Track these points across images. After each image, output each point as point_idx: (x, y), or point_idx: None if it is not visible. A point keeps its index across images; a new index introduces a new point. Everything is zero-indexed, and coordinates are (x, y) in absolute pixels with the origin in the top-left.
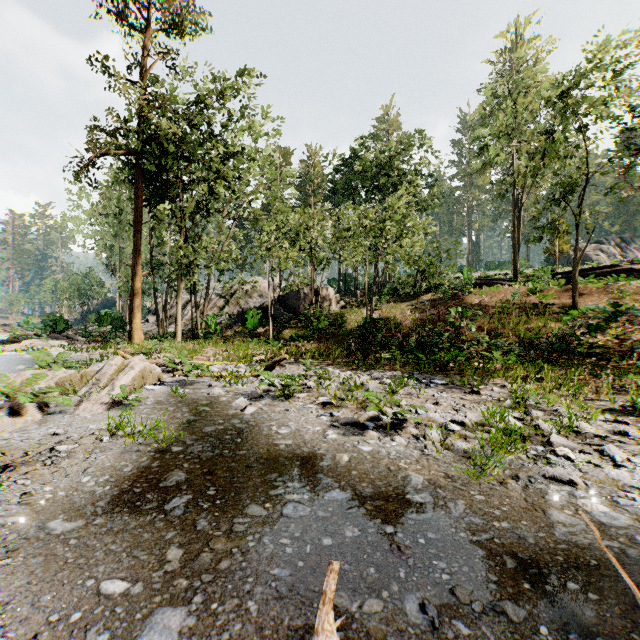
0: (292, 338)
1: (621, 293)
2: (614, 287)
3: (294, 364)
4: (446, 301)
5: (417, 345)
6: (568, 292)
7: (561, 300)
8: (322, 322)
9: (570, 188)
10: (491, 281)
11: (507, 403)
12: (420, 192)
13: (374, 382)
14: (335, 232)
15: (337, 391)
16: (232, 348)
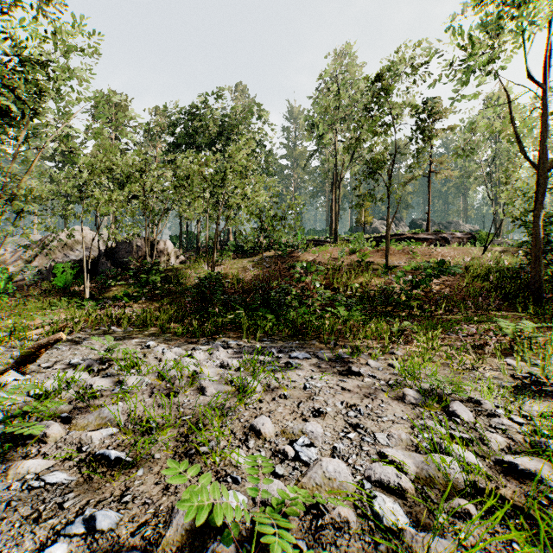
0: (115, 297)
1: (414, 254)
2: (409, 249)
3: (100, 337)
4: (285, 258)
5: (262, 302)
6: (379, 252)
7: (375, 259)
8: (154, 278)
9: (381, 165)
10: (318, 242)
11: (412, 396)
12: (259, 159)
13: (214, 365)
14: (174, 182)
15: (146, 398)
16: (19, 314)
